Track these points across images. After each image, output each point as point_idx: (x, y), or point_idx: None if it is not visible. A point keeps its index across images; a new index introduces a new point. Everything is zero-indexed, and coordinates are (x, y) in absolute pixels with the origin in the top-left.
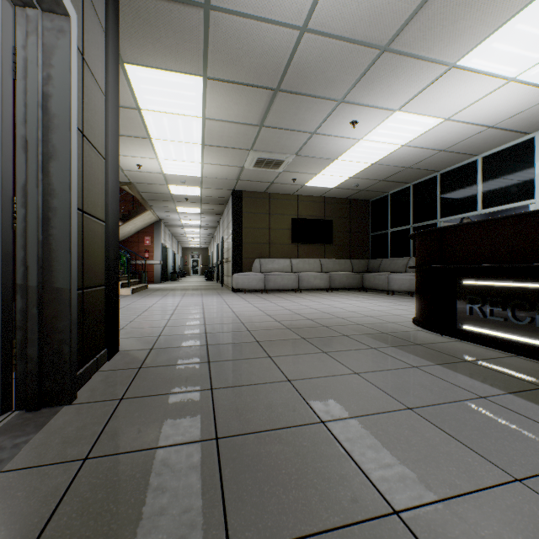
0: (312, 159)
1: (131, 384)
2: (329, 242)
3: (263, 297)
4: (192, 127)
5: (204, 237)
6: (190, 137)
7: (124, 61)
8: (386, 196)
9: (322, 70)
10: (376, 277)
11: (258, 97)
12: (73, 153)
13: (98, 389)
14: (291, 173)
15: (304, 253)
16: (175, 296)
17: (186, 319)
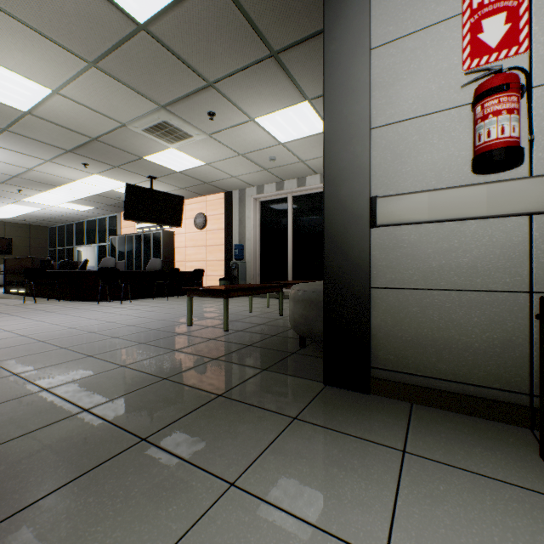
0: None
1: None
2: (10, 254)
3: None
4: None
5: None
6: None
7: None
8: (57, 227)
9: None
10: None
11: None
12: None
13: None
14: None
15: None
16: None
17: None
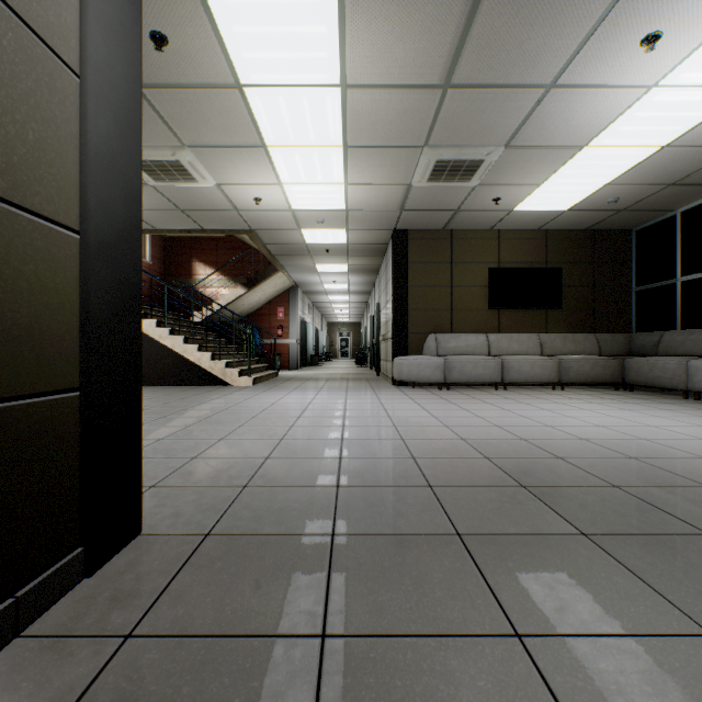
0: (537, 152)
1: None
2: (555, 306)
3: (443, 397)
4: (325, 111)
5: (354, 307)
6: (324, 134)
7: None
8: (672, 218)
9: None
10: (654, 365)
11: (445, 8)
12: None
13: None
14: (492, 188)
15: (509, 323)
16: (308, 391)
17: (310, 441)
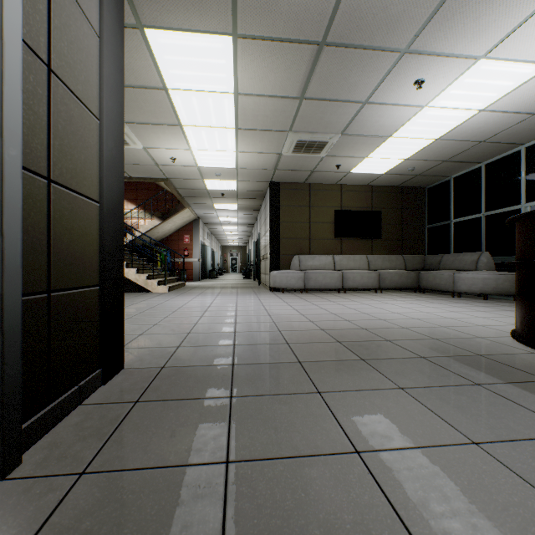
0: (361, 138)
1: (111, 437)
2: (377, 237)
3: (302, 298)
4: (224, 107)
5: (242, 234)
6: (222, 120)
7: (143, 25)
8: (448, 181)
9: (383, 4)
10: (436, 276)
11: (299, 57)
12: (10, 77)
13: (60, 444)
14: (335, 158)
15: (348, 248)
16: (209, 295)
17: (215, 324)
